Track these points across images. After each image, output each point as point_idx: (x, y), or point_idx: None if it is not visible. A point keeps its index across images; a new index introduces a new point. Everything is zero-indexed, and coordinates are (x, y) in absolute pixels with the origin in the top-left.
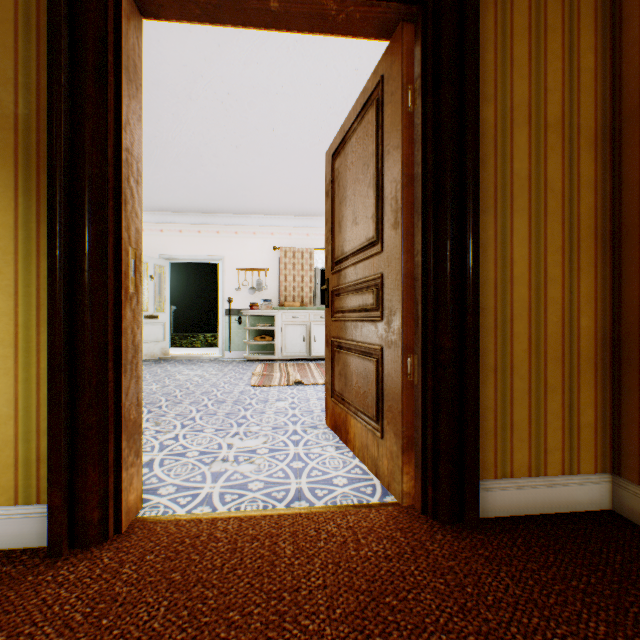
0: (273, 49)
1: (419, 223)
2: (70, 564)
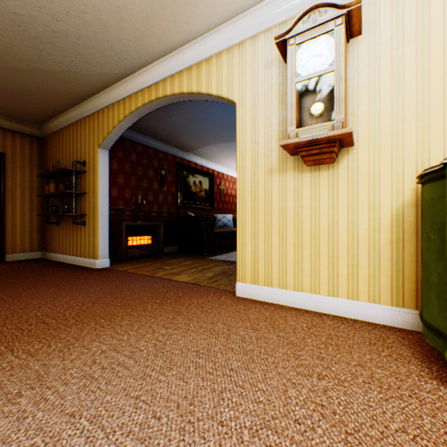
0: None
1: None
2: None
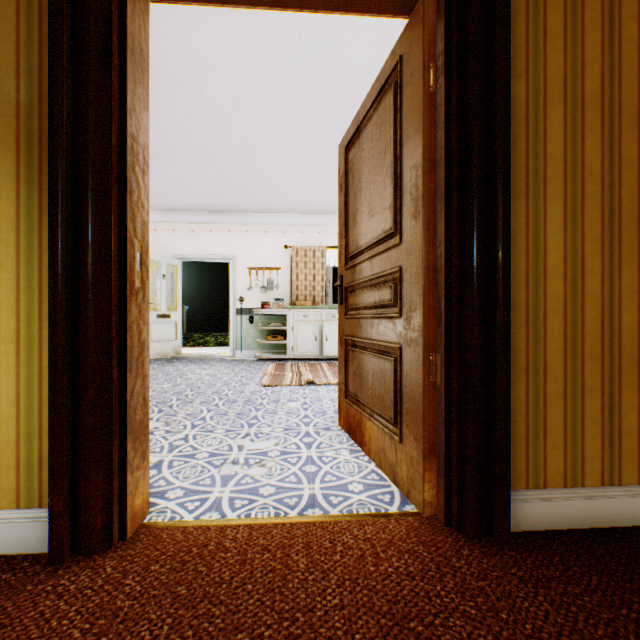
0: (285, 39)
1: (442, 211)
2: (71, 573)
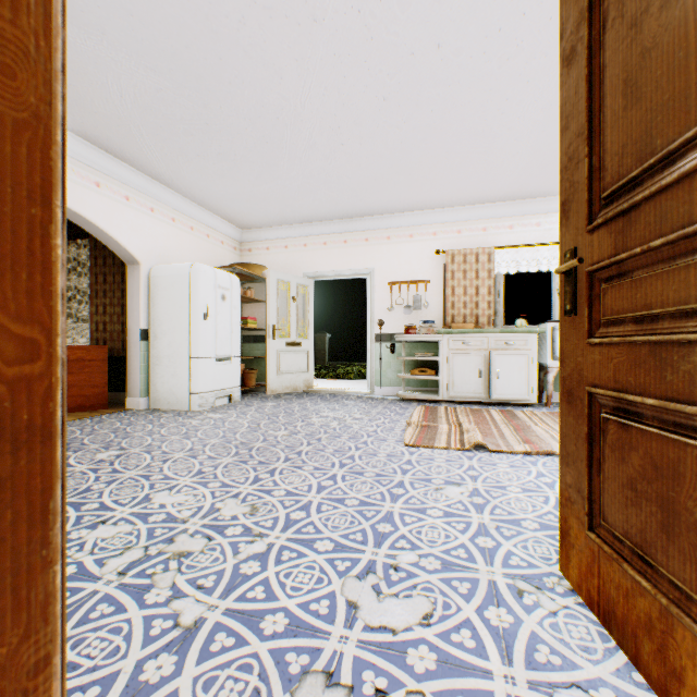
0: None
1: None
2: None
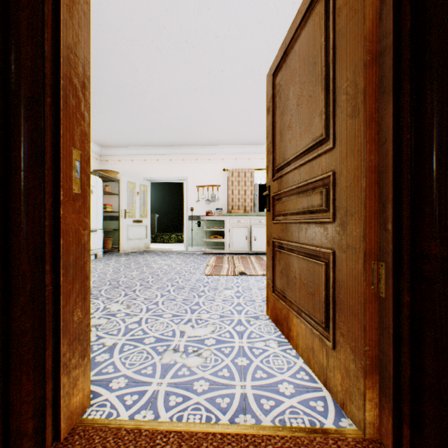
0: None
1: (389, 104)
2: None
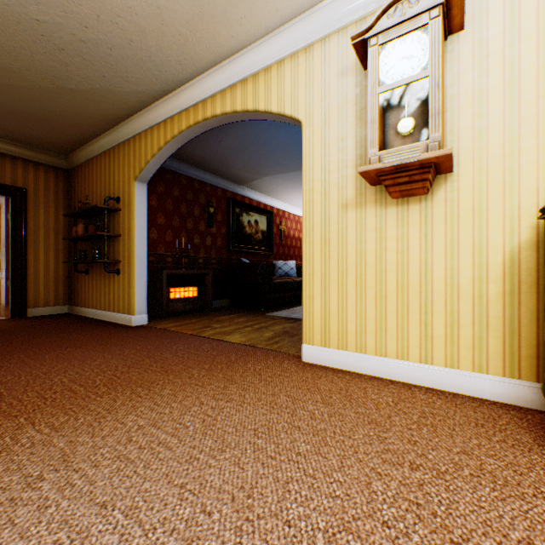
0: None
1: (12, 248)
2: None
